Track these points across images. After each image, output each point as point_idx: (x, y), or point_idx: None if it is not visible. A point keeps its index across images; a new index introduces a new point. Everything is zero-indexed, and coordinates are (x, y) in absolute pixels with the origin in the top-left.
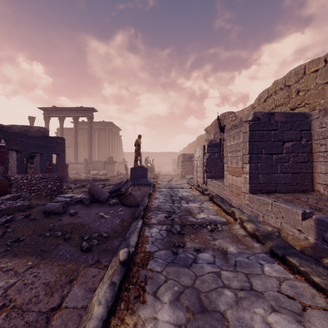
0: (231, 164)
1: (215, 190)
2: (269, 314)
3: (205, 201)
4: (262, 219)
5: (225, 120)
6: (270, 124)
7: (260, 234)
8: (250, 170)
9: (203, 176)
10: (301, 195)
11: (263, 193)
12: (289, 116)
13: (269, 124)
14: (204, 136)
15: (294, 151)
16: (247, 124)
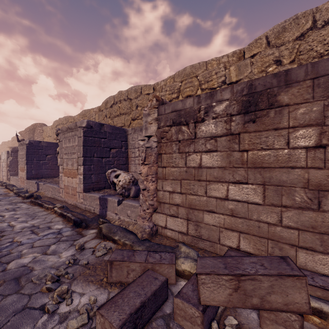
0: (21, 165)
1: (14, 183)
2: (1, 202)
3: (1, 189)
4: (29, 189)
5: (36, 130)
6: (39, 146)
7: (17, 192)
8: (27, 168)
9: (7, 174)
10: (52, 178)
11: (35, 179)
12: (49, 144)
13: (39, 146)
14: (20, 138)
15: (52, 159)
16: (25, 145)
